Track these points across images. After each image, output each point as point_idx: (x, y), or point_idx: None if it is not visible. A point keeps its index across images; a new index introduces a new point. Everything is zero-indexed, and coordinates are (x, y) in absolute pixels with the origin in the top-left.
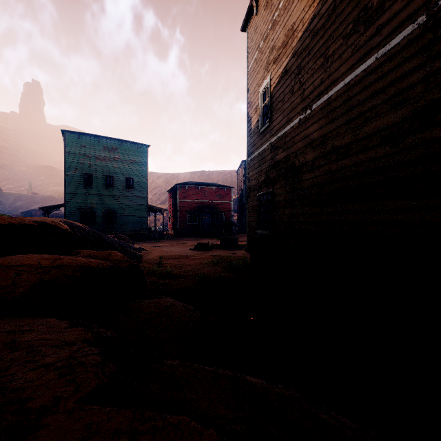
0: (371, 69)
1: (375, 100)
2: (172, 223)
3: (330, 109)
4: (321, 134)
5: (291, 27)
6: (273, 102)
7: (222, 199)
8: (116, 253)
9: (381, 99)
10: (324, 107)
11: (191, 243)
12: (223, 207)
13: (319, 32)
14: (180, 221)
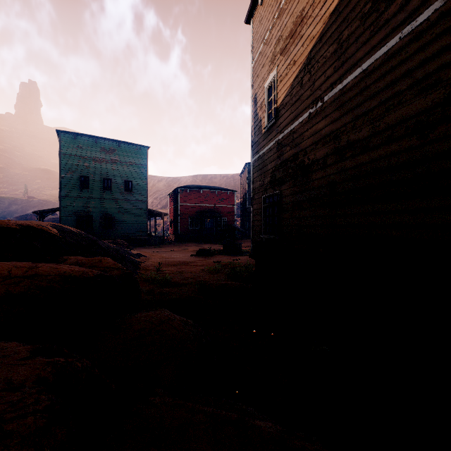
0: (393, 51)
1: (398, 86)
2: (173, 228)
3: (344, 99)
4: (334, 127)
5: (300, 13)
6: (279, 96)
7: (225, 203)
8: (107, 260)
9: (406, 84)
10: (337, 98)
11: (193, 249)
12: (226, 211)
13: (332, 15)
14: (181, 226)
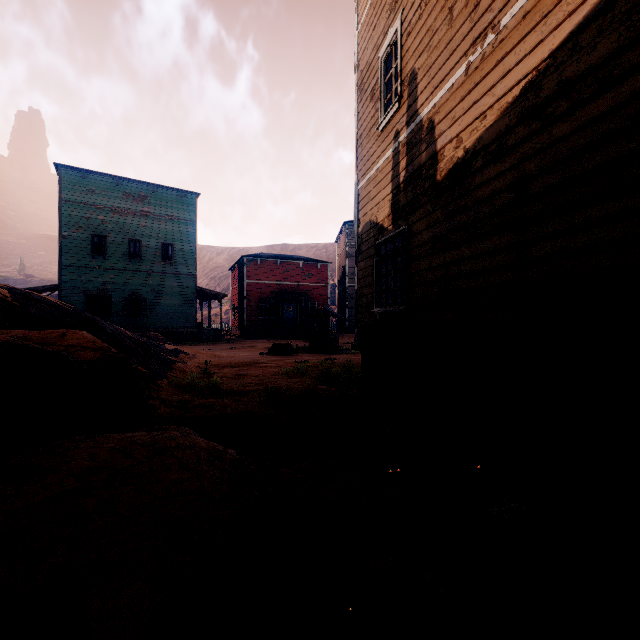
0: None
1: None
2: (237, 318)
3: (551, 2)
4: (525, 69)
5: None
6: (406, 62)
7: (314, 280)
8: (78, 335)
9: None
10: (532, 7)
11: (265, 346)
12: (315, 292)
13: None
14: (248, 314)
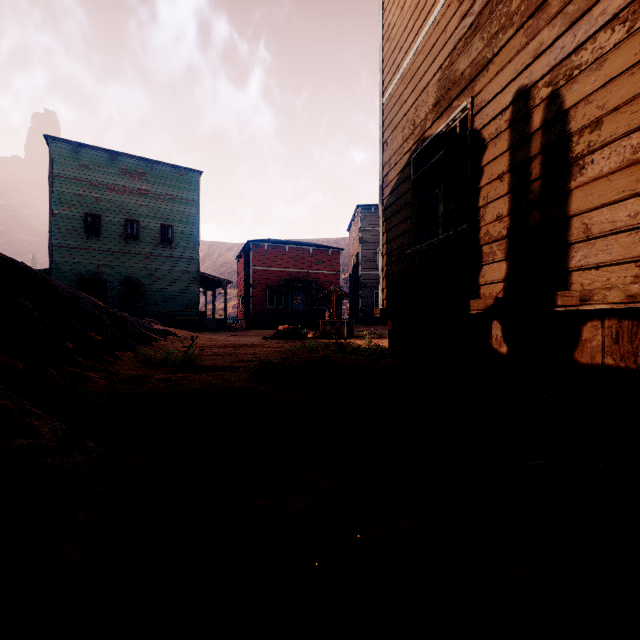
0: None
1: None
2: (243, 308)
3: None
4: None
5: None
6: None
7: (325, 268)
8: None
9: None
10: None
11: (271, 333)
12: (326, 280)
13: None
14: (254, 303)
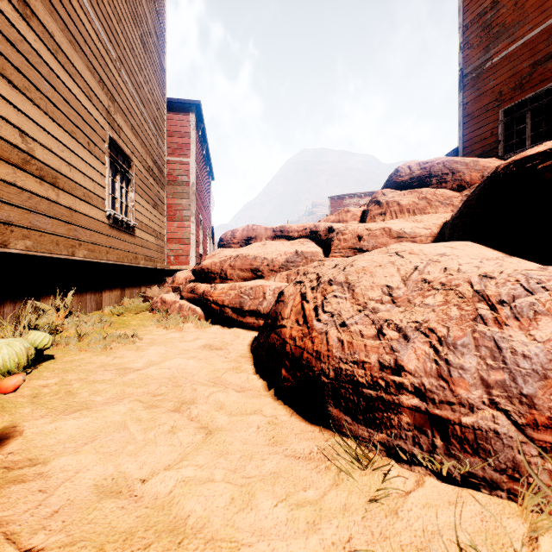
0: None
1: None
2: None
3: None
4: None
5: None
6: None
7: None
8: None
9: None
10: None
11: None
12: None
13: None
14: None
